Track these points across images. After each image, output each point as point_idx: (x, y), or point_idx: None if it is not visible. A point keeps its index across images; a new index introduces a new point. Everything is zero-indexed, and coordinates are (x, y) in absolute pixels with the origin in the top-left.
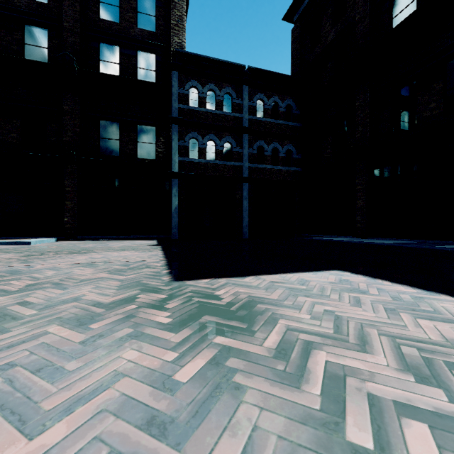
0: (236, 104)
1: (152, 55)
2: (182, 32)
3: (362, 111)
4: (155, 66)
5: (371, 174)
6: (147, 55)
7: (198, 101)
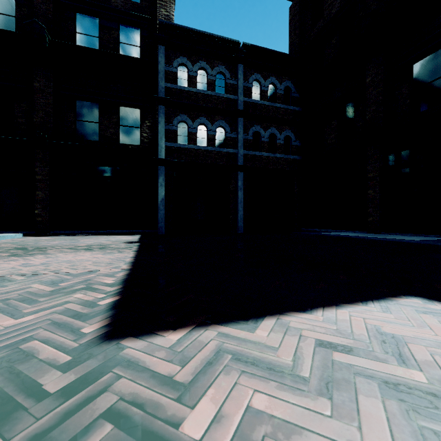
0: (230, 85)
1: (137, 29)
2: (170, 3)
3: (375, 87)
4: (140, 41)
5: (385, 160)
6: (131, 29)
7: (187, 81)
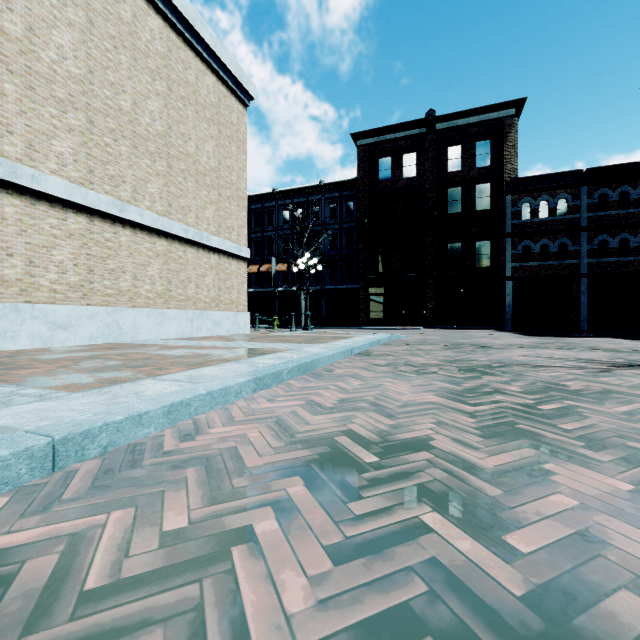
0: (572, 206)
1: (487, 185)
2: (514, 158)
3: None
4: (490, 192)
5: None
6: (483, 186)
7: (530, 213)
